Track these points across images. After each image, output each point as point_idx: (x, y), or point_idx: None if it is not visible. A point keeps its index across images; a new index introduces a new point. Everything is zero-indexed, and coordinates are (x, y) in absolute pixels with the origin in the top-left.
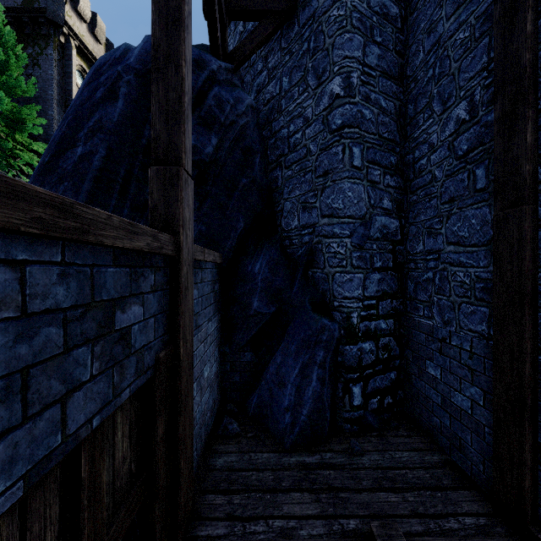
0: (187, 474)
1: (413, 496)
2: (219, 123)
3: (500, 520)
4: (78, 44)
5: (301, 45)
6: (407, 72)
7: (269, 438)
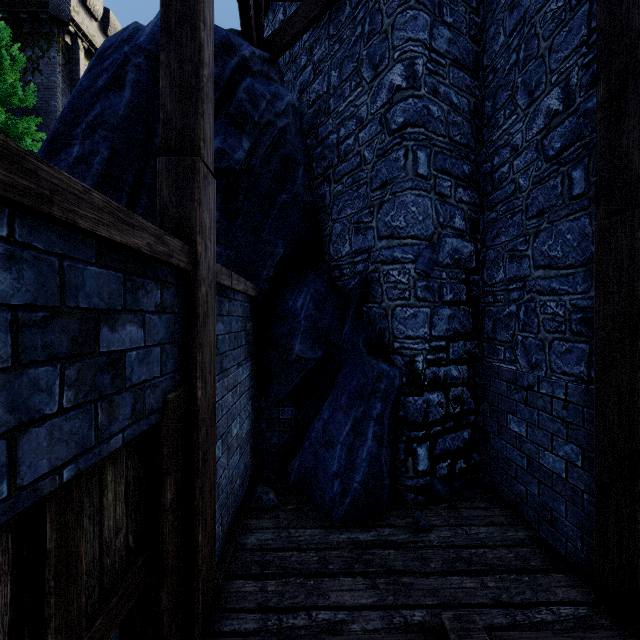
0: (206, 553)
1: (494, 581)
2: (252, 123)
3: (604, 610)
4: (87, 46)
5: (353, 29)
6: (483, 61)
7: (313, 511)
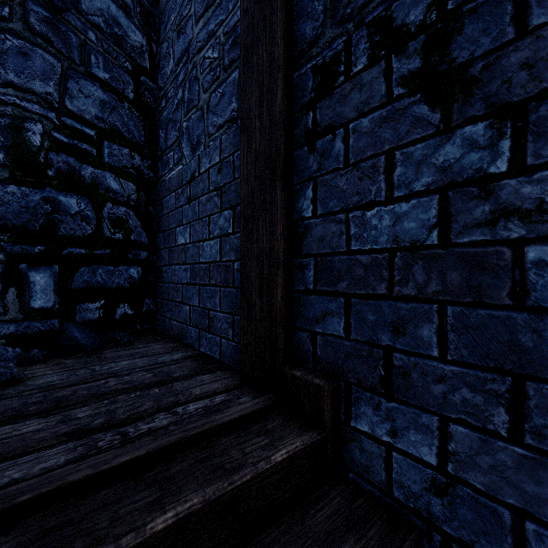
0: None
1: (95, 408)
2: None
3: (247, 389)
4: None
5: None
6: None
7: None
